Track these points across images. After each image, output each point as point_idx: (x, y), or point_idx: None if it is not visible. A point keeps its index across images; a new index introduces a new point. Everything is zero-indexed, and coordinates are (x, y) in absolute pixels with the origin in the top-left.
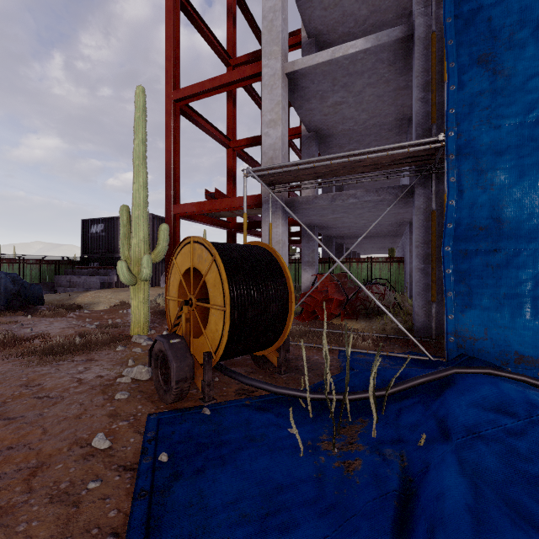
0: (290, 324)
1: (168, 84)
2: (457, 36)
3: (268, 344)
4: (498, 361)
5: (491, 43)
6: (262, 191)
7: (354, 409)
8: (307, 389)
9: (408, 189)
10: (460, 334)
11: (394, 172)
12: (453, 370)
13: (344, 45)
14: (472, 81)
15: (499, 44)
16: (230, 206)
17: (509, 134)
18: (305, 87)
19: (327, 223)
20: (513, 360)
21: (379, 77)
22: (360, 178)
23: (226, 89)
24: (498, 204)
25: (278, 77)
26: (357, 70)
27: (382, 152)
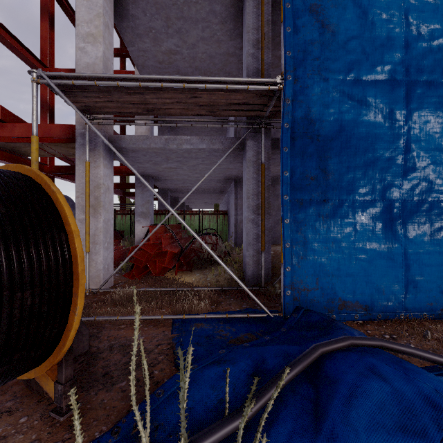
0: (75, 322)
1: None
2: None
3: (24, 369)
4: (326, 309)
5: None
6: (76, 120)
7: None
8: None
9: (240, 142)
10: (296, 286)
11: (229, 120)
12: (319, 351)
13: None
14: (306, 28)
15: None
16: (28, 135)
17: (335, 88)
18: (135, 16)
19: (161, 174)
20: (337, 307)
21: (212, 33)
22: None
23: None
24: (326, 155)
25: None
26: (192, 15)
27: (222, 84)
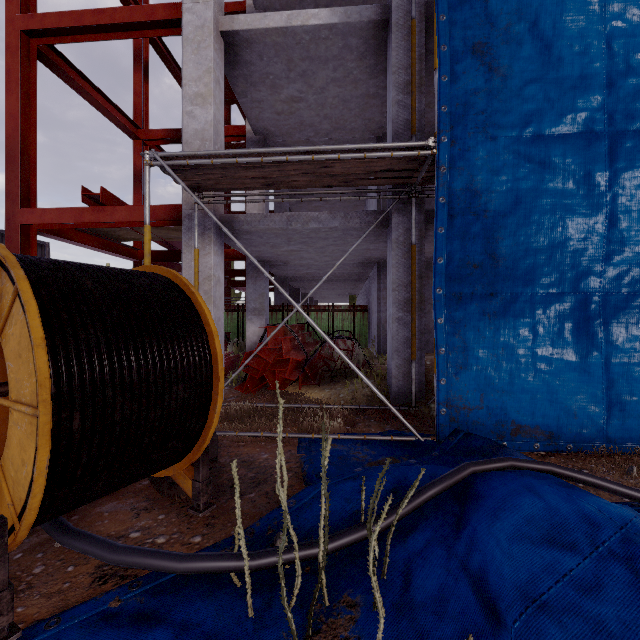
0: (214, 419)
1: (12, 0)
2: (450, 12)
3: (171, 460)
4: (494, 435)
5: (487, 30)
6: (183, 200)
7: (332, 570)
8: (245, 561)
9: (383, 217)
10: (453, 404)
11: (368, 190)
12: (470, 469)
13: (304, 11)
14: (467, 74)
15: (496, 33)
16: (129, 219)
17: (507, 149)
18: (250, 62)
19: (280, 258)
20: (510, 432)
21: (346, 72)
22: (320, 209)
23: (123, 35)
24: (494, 235)
25: (208, 32)
26: (320, 54)
27: (359, 153)
